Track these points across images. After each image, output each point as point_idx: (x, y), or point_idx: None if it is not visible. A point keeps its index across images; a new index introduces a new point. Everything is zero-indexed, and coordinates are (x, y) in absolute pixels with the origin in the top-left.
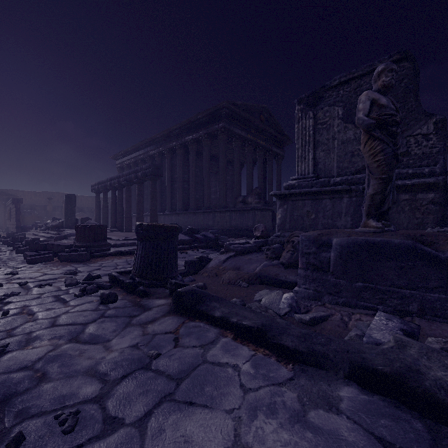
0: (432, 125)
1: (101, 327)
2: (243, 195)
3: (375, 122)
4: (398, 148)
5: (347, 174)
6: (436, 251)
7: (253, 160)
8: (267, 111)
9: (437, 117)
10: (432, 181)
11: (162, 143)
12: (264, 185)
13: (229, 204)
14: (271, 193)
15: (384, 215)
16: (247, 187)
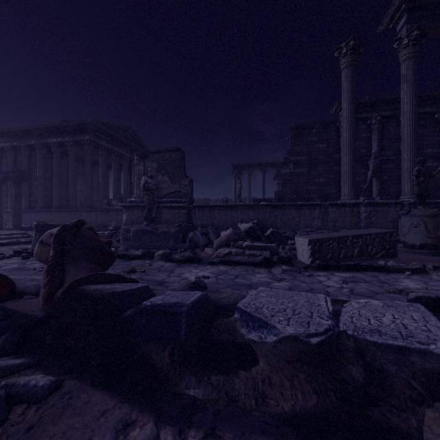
0: (188, 181)
1: (33, 262)
2: (108, 198)
3: (144, 190)
4: (154, 198)
5: (159, 198)
6: (157, 231)
7: (120, 165)
8: (132, 129)
9: (189, 179)
10: (183, 205)
11: (16, 138)
12: (130, 187)
13: (97, 202)
14: (119, 205)
15: (154, 220)
16: (113, 190)
